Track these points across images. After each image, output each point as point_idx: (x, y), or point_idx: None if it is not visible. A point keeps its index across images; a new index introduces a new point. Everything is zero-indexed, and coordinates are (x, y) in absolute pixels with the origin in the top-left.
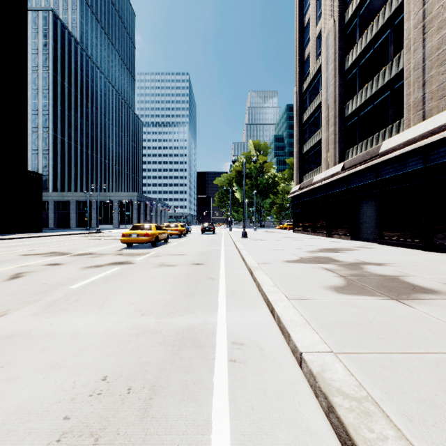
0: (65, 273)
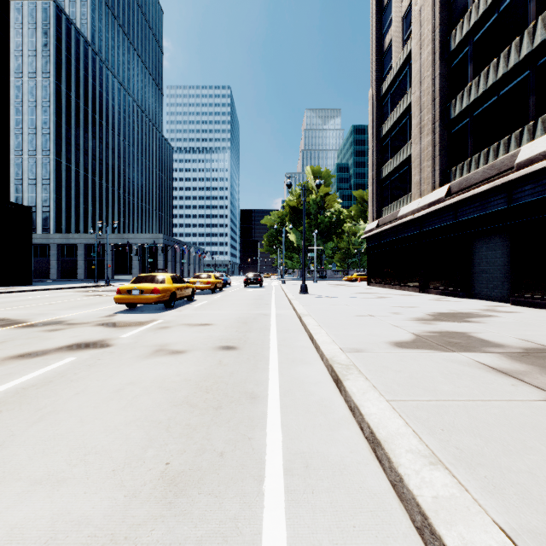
0: None
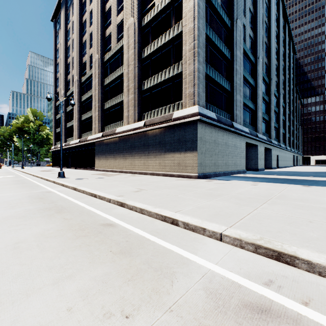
0: None
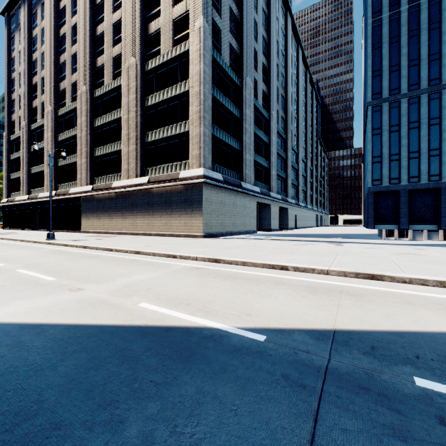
0: None
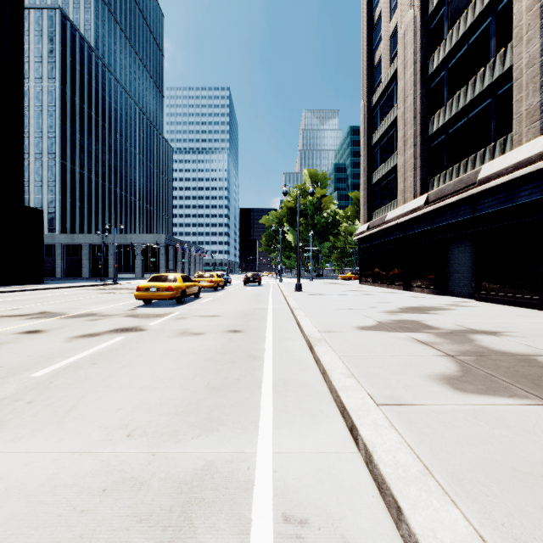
0: (41, 347)
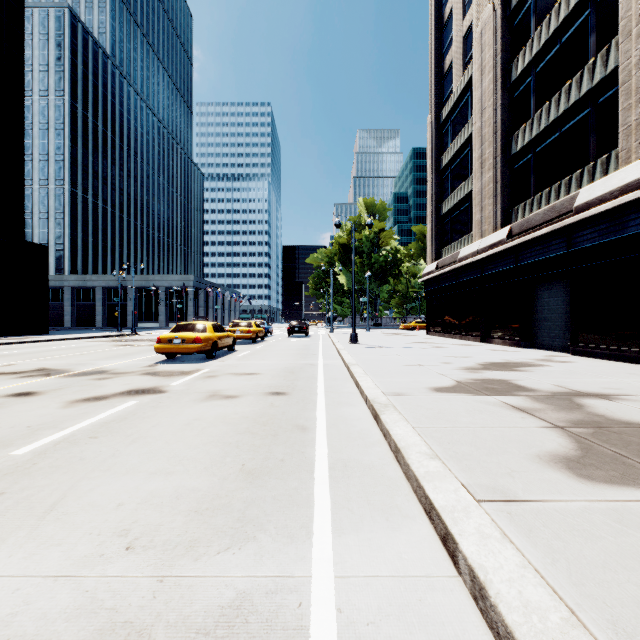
0: (30, 415)
